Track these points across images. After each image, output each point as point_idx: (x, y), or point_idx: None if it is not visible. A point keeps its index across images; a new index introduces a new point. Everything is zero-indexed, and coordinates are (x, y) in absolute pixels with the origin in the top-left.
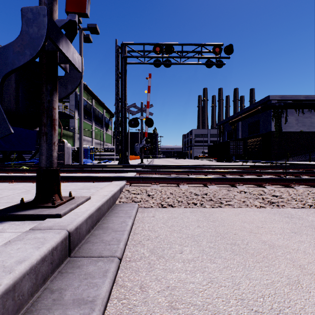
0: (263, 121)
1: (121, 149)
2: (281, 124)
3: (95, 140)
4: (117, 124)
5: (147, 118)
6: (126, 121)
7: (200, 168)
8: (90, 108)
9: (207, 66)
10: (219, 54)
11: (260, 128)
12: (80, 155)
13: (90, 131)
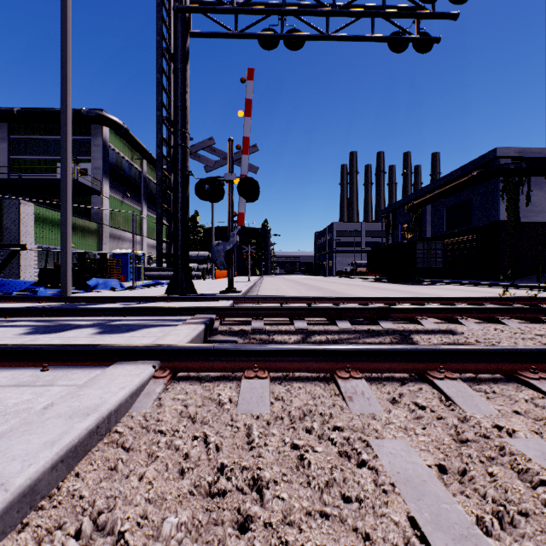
0: (479, 202)
1: (174, 255)
2: (518, 208)
3: (149, 239)
4: (162, 189)
5: (244, 178)
6: (188, 182)
7: (404, 311)
8: (139, 176)
9: (394, 48)
10: (433, 1)
11: (473, 215)
12: (64, 271)
13: (138, 222)
